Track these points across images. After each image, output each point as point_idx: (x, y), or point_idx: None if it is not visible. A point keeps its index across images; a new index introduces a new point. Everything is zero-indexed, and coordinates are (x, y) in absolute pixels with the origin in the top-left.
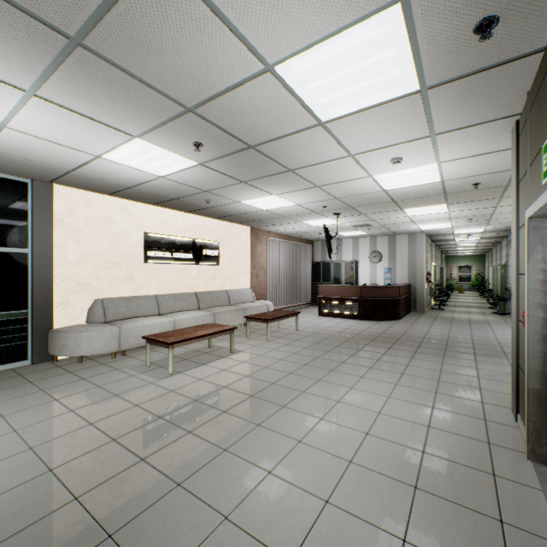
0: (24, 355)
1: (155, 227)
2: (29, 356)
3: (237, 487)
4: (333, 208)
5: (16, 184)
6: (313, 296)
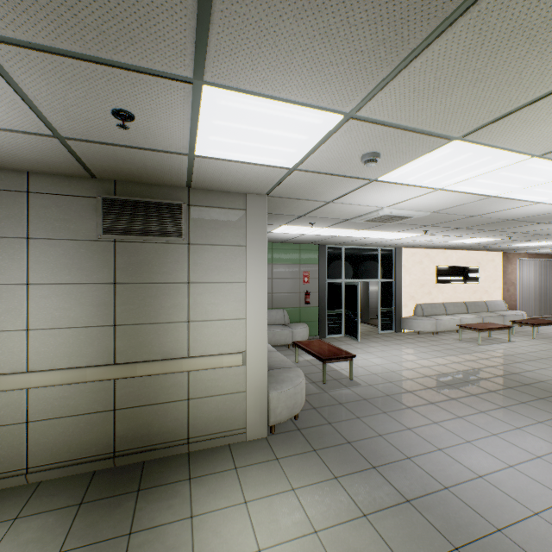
0: (391, 327)
1: (440, 262)
2: (393, 328)
3: None
4: None
5: (389, 251)
6: None
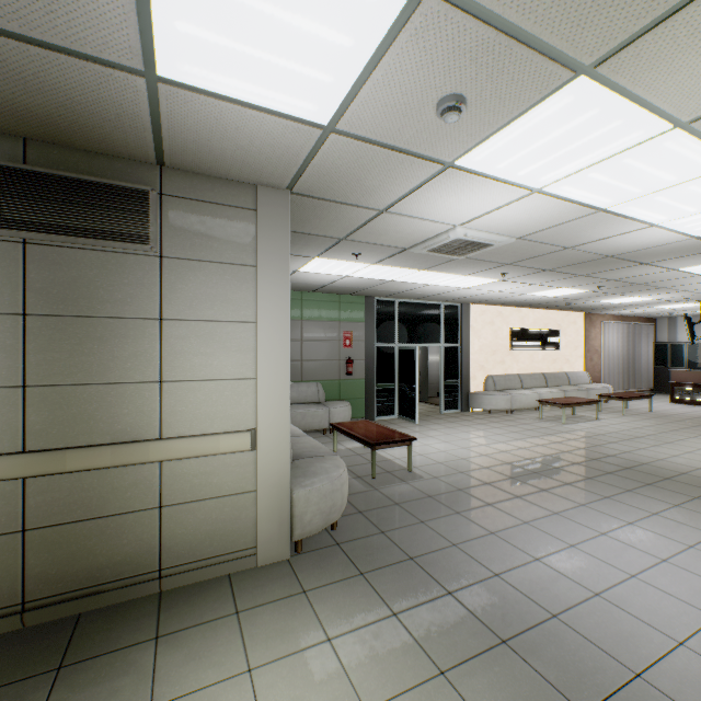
0: (457, 406)
1: (515, 323)
2: (459, 407)
3: (658, 456)
4: (697, 298)
5: (454, 307)
6: (655, 382)
